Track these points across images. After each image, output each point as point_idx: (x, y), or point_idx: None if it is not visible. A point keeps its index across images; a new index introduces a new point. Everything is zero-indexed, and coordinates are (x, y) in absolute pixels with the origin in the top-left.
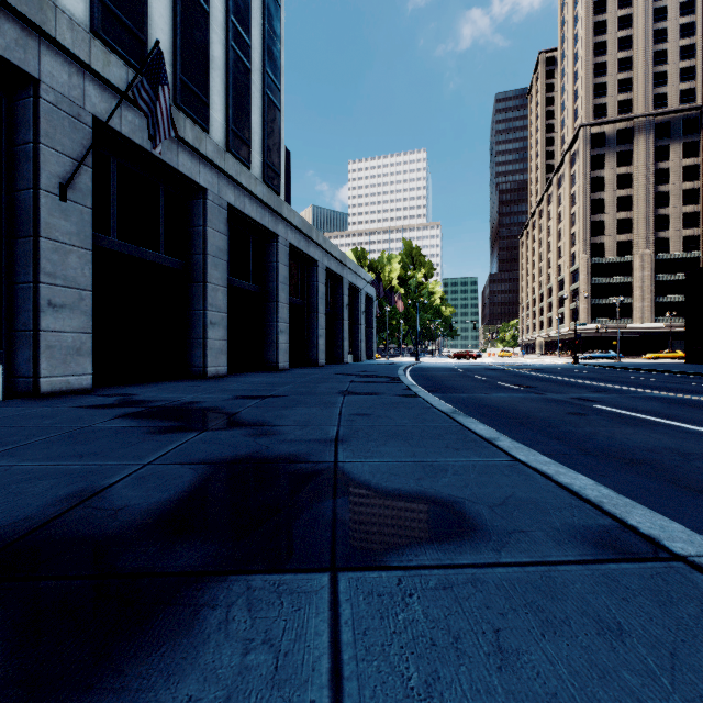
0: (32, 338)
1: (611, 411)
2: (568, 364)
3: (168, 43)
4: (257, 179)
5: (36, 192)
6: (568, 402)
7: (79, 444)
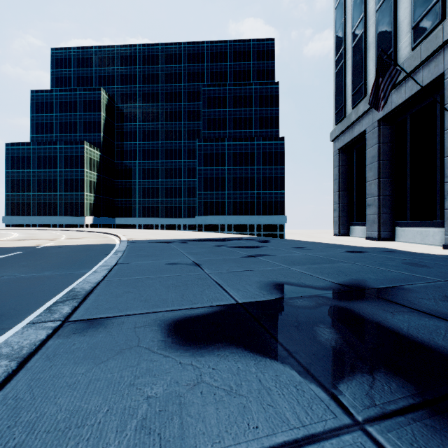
0: None
1: None
2: None
3: None
4: None
5: None
6: None
7: None
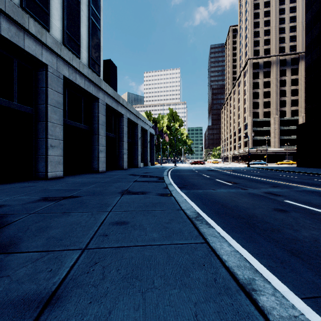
0: None
1: (299, 206)
2: (245, 167)
3: None
4: (84, 65)
5: None
6: (265, 197)
7: None
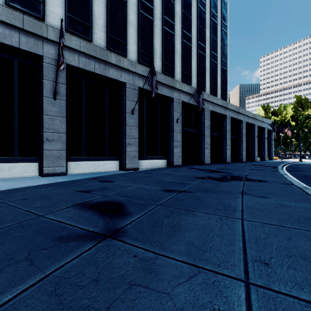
0: (172, 154)
1: None
2: None
3: (195, 72)
4: (219, 99)
5: (173, 122)
6: None
7: (198, 172)
